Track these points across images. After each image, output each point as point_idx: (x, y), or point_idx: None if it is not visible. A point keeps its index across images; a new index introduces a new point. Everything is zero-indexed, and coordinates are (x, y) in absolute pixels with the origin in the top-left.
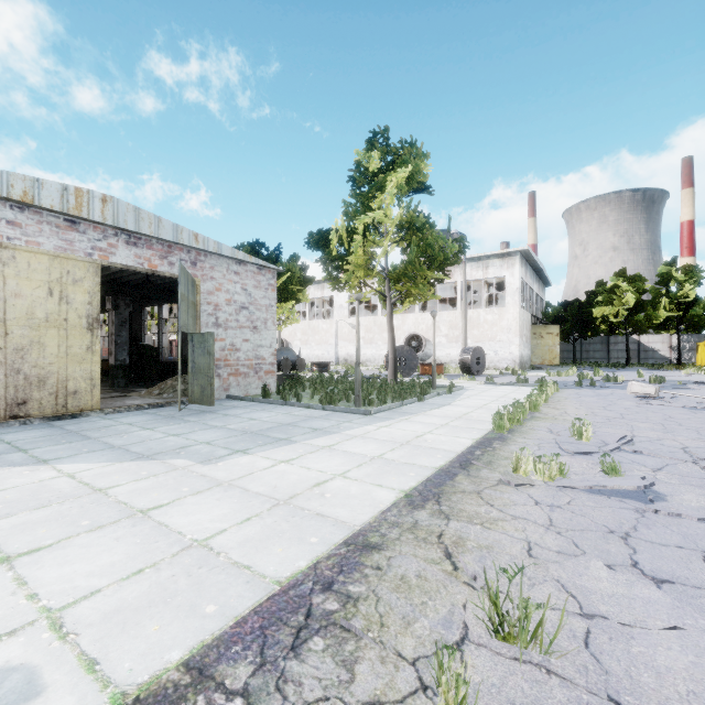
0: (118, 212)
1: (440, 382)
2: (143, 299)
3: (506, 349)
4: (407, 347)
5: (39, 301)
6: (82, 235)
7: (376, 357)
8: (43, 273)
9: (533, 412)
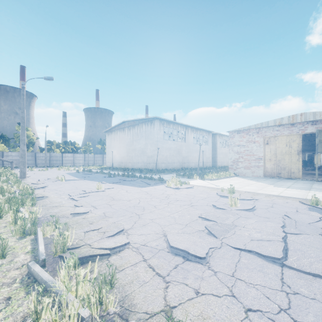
0: (306, 116)
1: None
2: None
3: None
4: None
5: (283, 148)
6: (295, 127)
7: None
8: (284, 141)
9: None
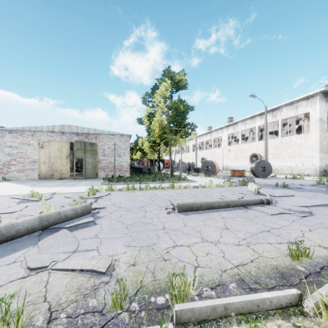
0: (72, 128)
1: (209, 179)
2: None
3: (309, 162)
4: (210, 161)
5: (56, 152)
6: (65, 136)
7: (238, 166)
8: (57, 146)
9: (144, 190)
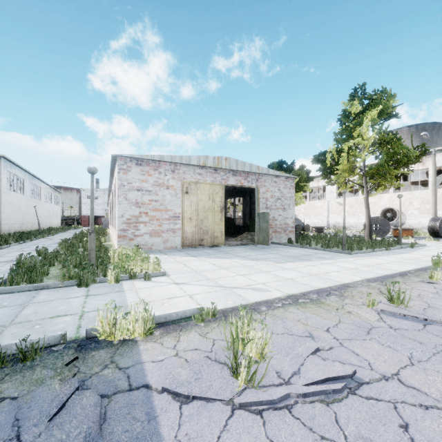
0: (230, 163)
1: (407, 241)
2: (229, 196)
3: None
4: (380, 217)
5: (206, 202)
6: (218, 174)
7: (357, 224)
8: (207, 191)
9: None
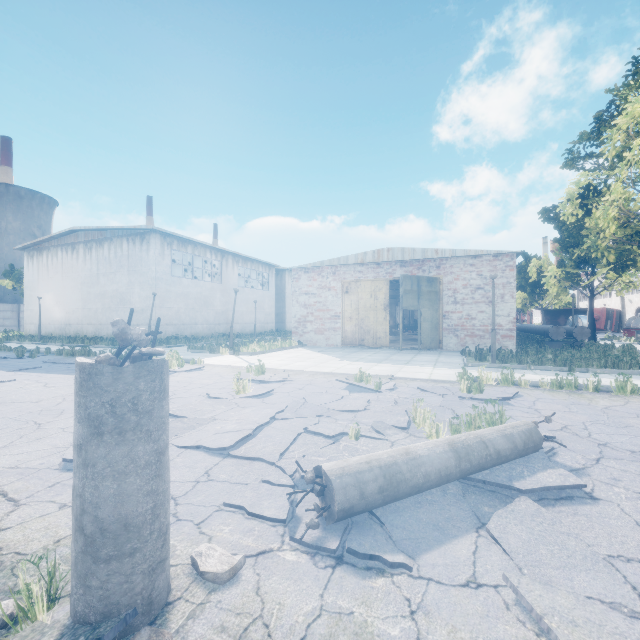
0: (394, 253)
1: None
2: None
3: None
4: None
5: (367, 300)
6: (382, 269)
7: None
8: (369, 289)
9: (613, 394)
